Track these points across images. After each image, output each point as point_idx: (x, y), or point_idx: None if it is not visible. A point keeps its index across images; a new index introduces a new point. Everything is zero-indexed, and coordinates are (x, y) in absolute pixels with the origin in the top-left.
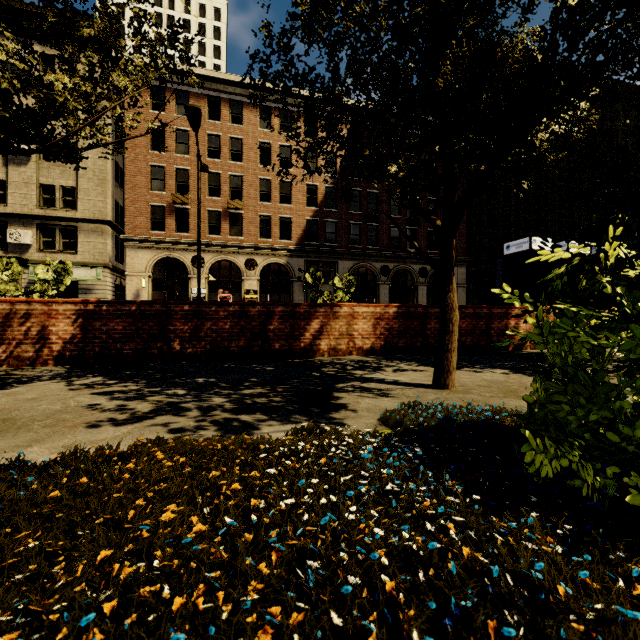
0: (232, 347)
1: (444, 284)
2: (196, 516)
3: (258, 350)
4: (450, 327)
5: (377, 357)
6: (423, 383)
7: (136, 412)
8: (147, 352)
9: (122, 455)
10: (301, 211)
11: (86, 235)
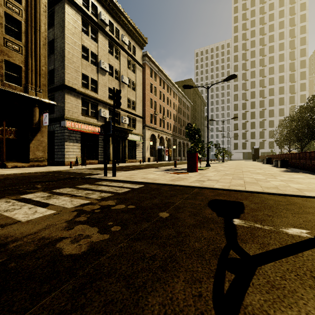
0: None
1: None
2: None
3: None
4: None
5: None
6: None
7: None
8: None
9: None
10: (172, 122)
11: (138, 122)
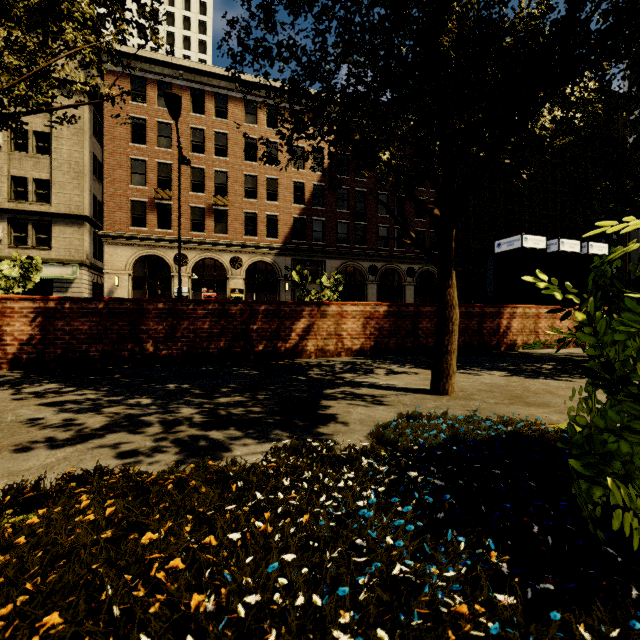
0: (211, 348)
1: (443, 279)
2: (94, 637)
3: (240, 351)
4: (450, 326)
5: (367, 358)
6: (419, 388)
7: (84, 429)
8: (116, 354)
9: (38, 497)
10: (288, 209)
11: (61, 230)
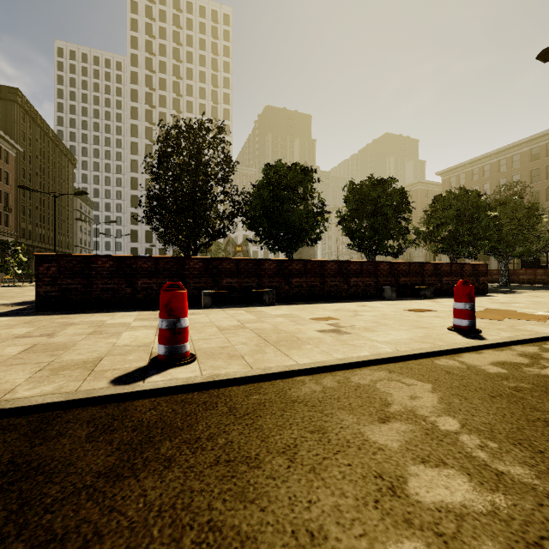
0: None
1: None
2: None
3: None
4: None
5: None
6: None
7: None
8: None
9: None
10: None
11: None
